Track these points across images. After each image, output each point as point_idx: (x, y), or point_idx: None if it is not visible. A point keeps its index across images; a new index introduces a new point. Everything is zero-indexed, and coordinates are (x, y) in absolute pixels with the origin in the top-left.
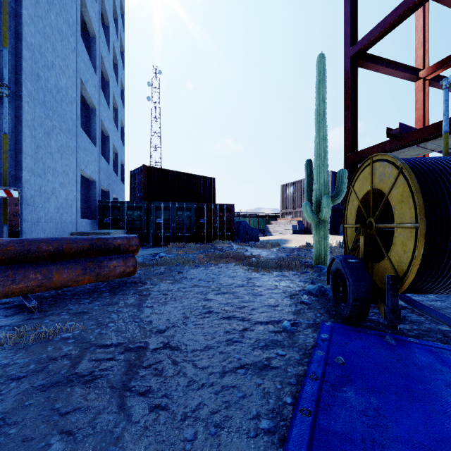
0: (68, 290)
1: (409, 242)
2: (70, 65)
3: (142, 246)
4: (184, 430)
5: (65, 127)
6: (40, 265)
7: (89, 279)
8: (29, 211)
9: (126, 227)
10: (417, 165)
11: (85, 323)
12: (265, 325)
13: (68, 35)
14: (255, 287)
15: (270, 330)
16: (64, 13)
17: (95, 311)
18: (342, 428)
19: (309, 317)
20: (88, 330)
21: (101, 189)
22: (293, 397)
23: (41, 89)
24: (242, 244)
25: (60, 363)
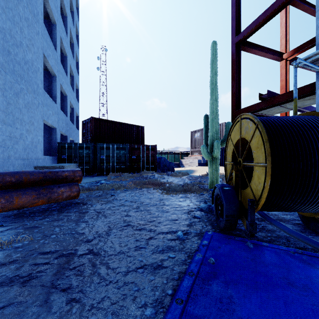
0: (27, 210)
1: (262, 176)
2: (35, 44)
3: (90, 175)
4: (88, 318)
5: (31, 89)
6: (4, 192)
7: (43, 201)
8: (1, 151)
9: (78, 162)
10: (268, 122)
11: (34, 235)
12: (165, 235)
13: (33, 22)
14: (164, 206)
15: (168, 238)
16: (30, 6)
17: (44, 225)
18: (202, 313)
19: (197, 228)
20: (35, 240)
21: (60, 133)
22: (173, 290)
23: (11, 61)
24: (161, 174)
25: (7, 267)
